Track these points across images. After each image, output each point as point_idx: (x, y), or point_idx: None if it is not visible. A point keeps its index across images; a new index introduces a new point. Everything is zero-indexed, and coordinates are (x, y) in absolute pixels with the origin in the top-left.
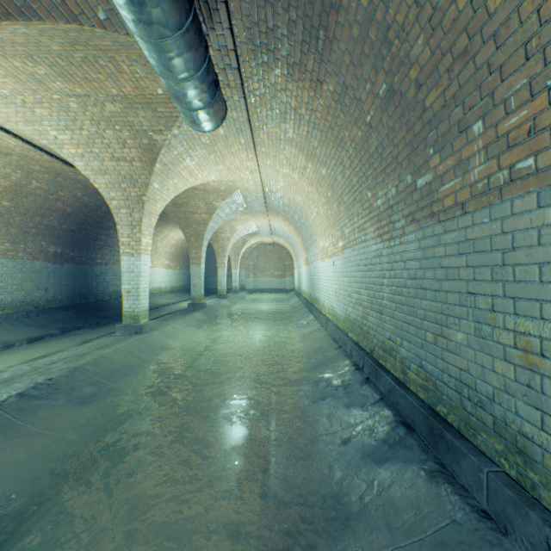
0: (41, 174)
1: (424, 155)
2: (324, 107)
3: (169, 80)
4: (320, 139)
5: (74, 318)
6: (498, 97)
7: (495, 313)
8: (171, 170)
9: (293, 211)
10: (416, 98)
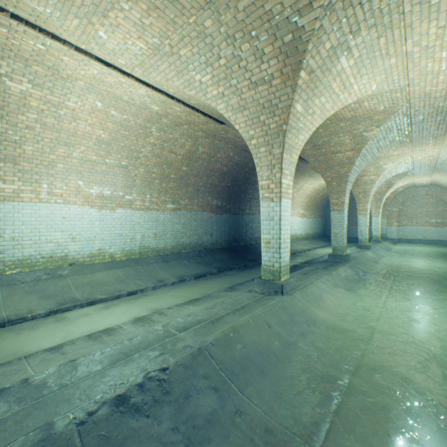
0: (203, 139)
1: None
2: None
3: None
4: None
5: (228, 259)
6: None
7: None
8: (318, 82)
9: None
10: None
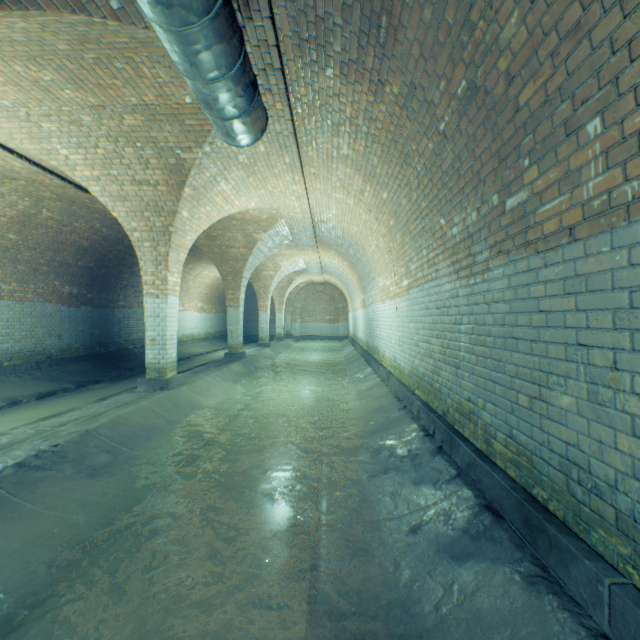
0: (53, 202)
1: (517, 168)
2: (386, 114)
3: (195, 81)
4: (381, 155)
5: (92, 370)
6: (626, 83)
7: (619, 372)
8: (203, 196)
9: (347, 244)
10: (506, 95)
